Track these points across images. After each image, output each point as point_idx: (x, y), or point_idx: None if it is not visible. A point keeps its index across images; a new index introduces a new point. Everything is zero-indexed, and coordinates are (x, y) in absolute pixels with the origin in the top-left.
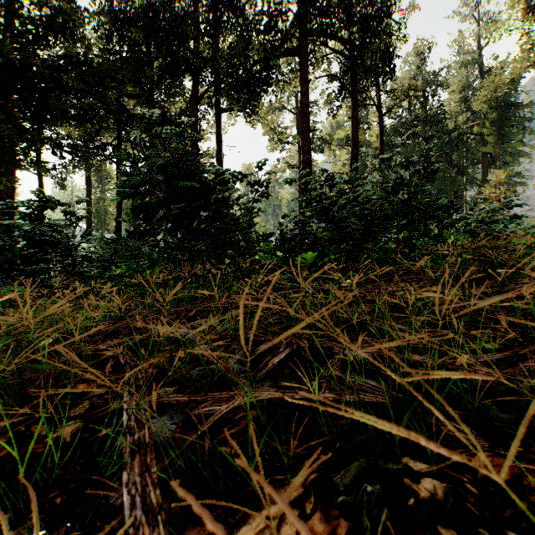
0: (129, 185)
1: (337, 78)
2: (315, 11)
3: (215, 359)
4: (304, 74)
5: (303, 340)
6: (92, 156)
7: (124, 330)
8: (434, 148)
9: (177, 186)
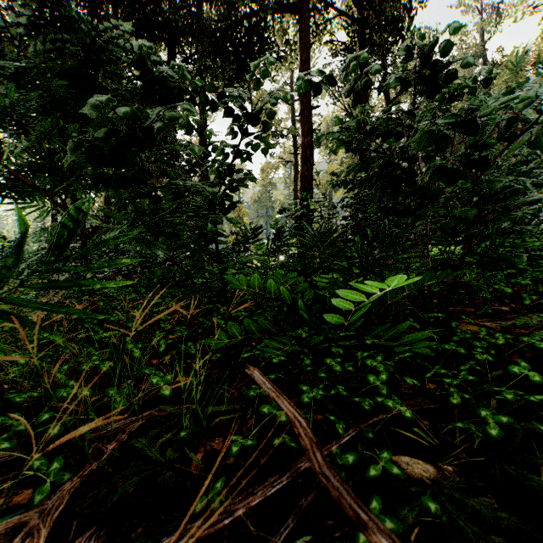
0: None
1: (344, 45)
2: None
3: None
4: (305, 37)
5: None
6: None
7: None
8: None
9: None
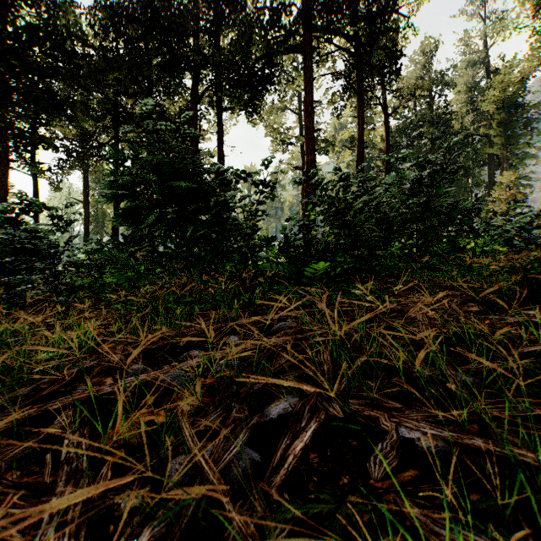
0: (118, 186)
1: (342, 75)
2: (320, 5)
3: (204, 459)
4: (309, 72)
5: (333, 404)
6: (87, 157)
7: (96, 369)
8: (439, 149)
9: (173, 188)
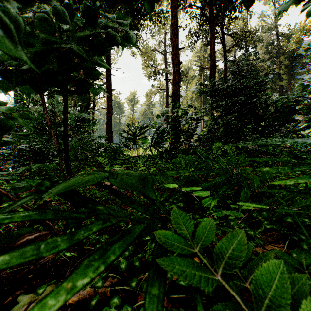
0: None
1: (200, 8)
2: None
3: None
4: (175, 0)
5: None
6: None
7: None
8: None
9: None
